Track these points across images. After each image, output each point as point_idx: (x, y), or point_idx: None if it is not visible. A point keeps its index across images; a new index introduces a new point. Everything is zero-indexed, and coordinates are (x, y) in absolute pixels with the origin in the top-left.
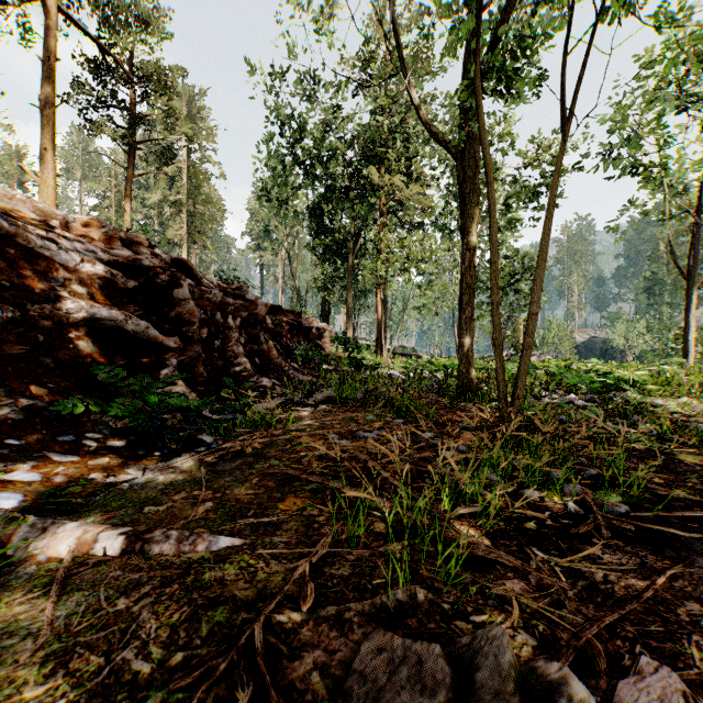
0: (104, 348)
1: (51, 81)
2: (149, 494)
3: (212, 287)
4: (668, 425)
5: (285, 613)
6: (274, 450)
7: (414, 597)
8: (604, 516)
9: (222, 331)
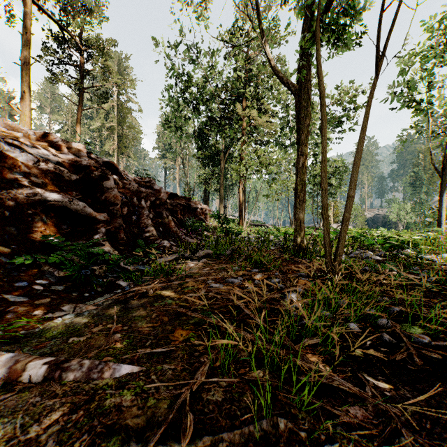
0: (54, 221)
1: (28, 48)
2: (75, 327)
3: (131, 180)
4: (443, 274)
5: (167, 443)
6: (169, 292)
7: (276, 426)
8: (412, 345)
9: (137, 209)
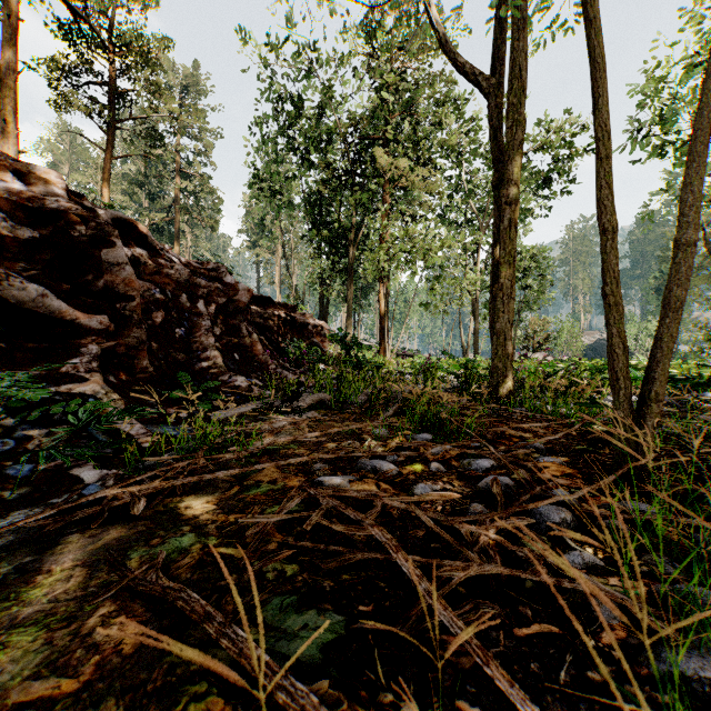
0: None
1: (12, 45)
2: None
3: (176, 262)
4: None
5: None
6: (201, 502)
7: None
8: None
9: (188, 317)
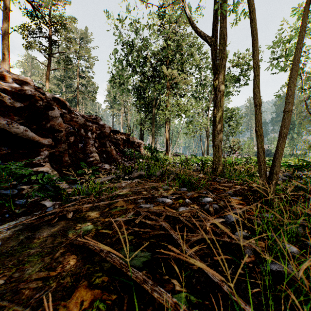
0: None
1: (7, 21)
2: None
3: (79, 115)
4: None
5: None
6: (94, 214)
7: None
8: None
9: (84, 139)
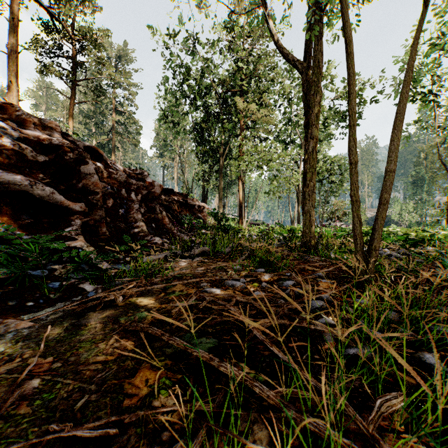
0: (11, 209)
1: (15, 35)
2: None
3: (119, 170)
4: None
5: None
6: (147, 299)
7: None
8: None
9: (126, 202)
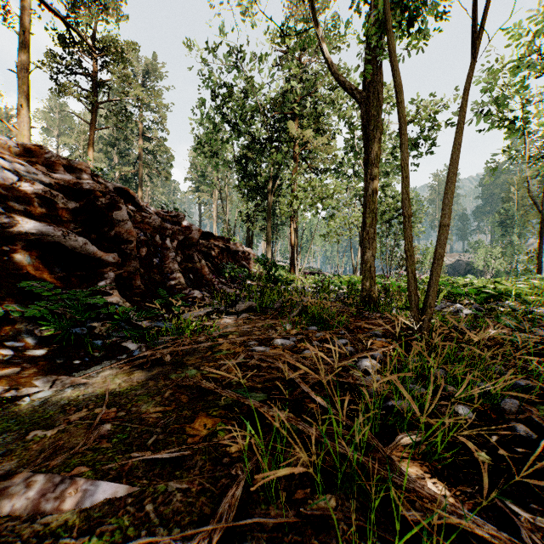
0: (43, 261)
1: (26, 51)
2: (46, 413)
3: (152, 213)
4: None
5: None
6: (194, 358)
7: None
8: None
9: (160, 250)
